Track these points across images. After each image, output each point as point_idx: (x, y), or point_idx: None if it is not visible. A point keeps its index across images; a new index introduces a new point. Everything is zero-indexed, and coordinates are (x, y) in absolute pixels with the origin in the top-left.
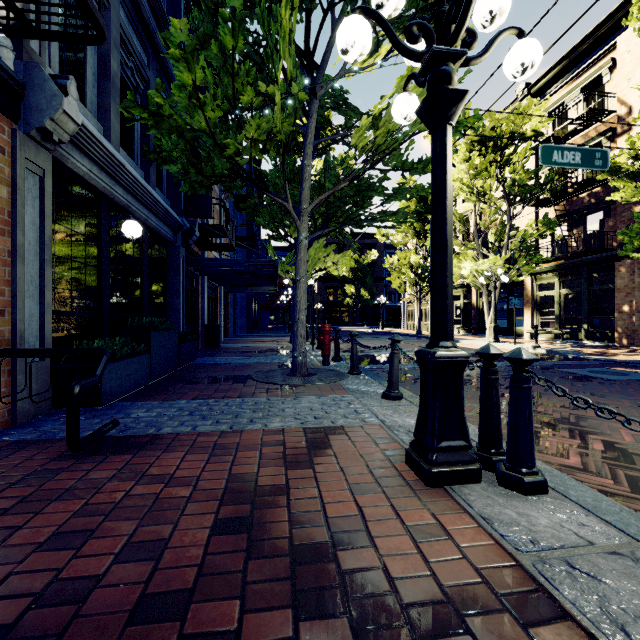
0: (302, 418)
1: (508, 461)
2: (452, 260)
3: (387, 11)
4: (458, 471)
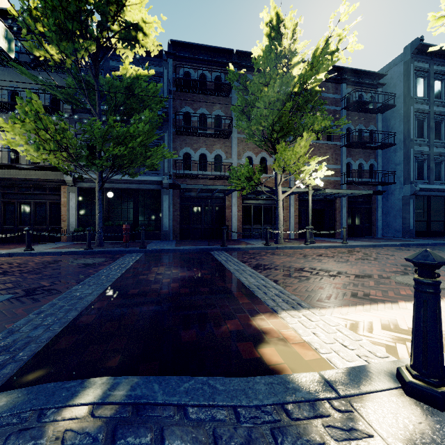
0: None
1: None
2: None
3: None
4: None
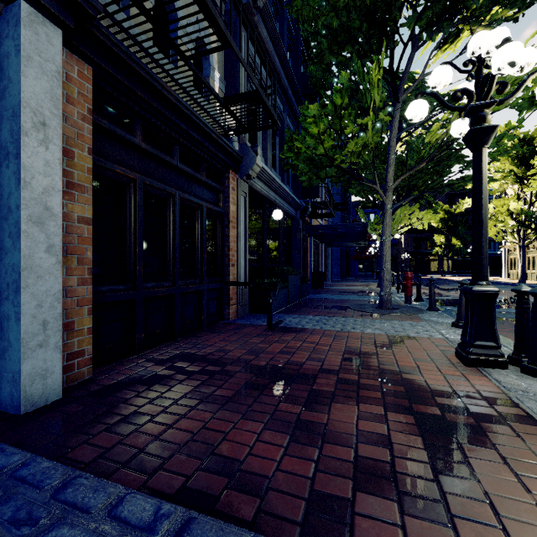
0: (386, 330)
1: (529, 358)
2: (487, 231)
3: (439, 89)
4: (488, 360)
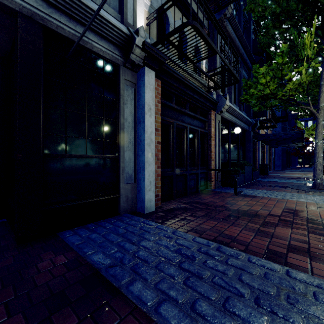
0: (316, 201)
1: None
2: None
3: None
4: None
